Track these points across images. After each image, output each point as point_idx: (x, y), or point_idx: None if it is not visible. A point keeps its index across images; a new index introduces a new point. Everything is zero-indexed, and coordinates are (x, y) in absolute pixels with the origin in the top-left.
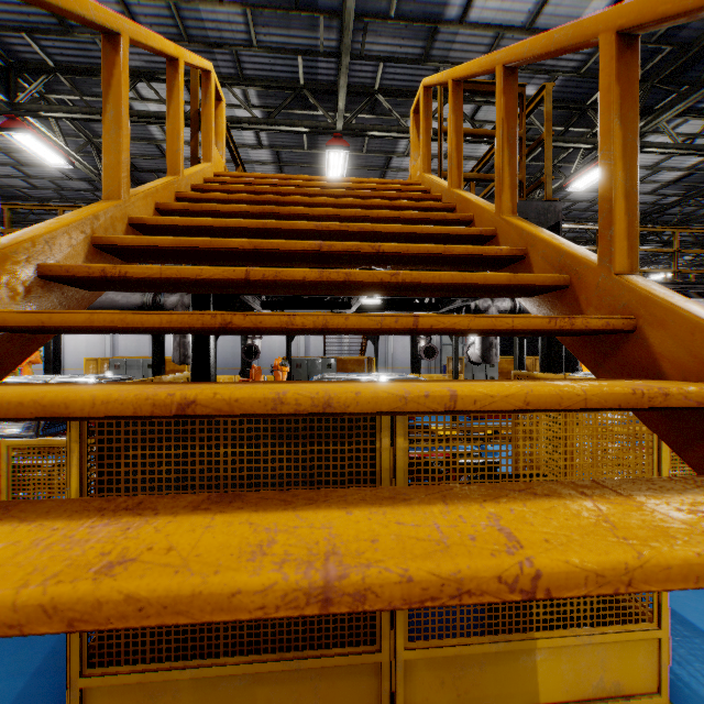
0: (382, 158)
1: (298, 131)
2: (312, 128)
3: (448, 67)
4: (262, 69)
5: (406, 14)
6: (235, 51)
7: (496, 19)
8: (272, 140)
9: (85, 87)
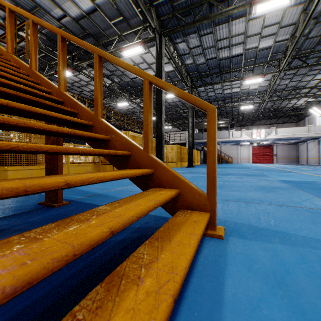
0: None
1: None
2: None
3: None
4: None
5: None
6: None
7: None
8: None
9: None
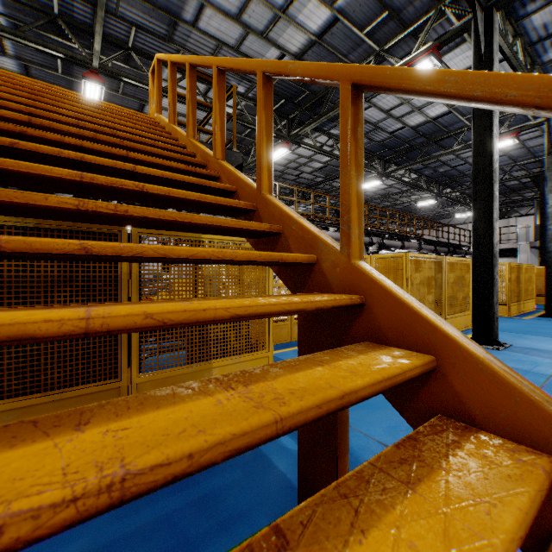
0: (136, 103)
1: (52, 54)
2: (68, 56)
3: (186, 52)
4: None
5: (153, 1)
6: None
7: (217, 34)
8: (20, 52)
9: None
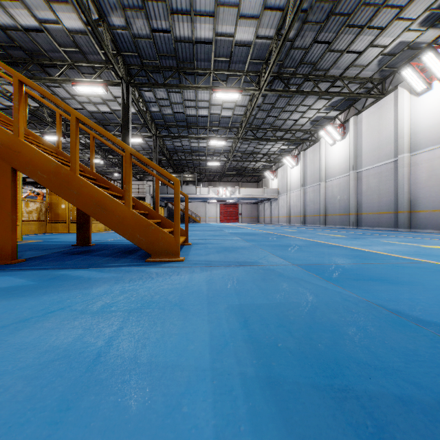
0: None
1: None
2: None
3: None
4: None
5: None
6: None
7: None
8: None
9: None
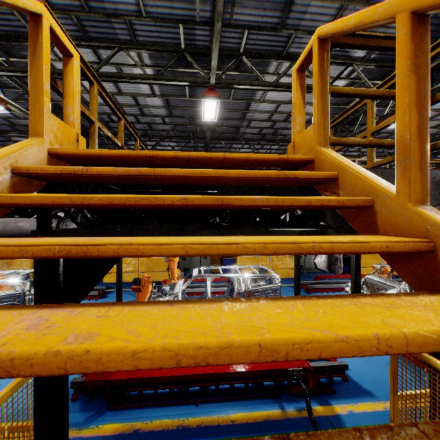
0: (243, 104)
1: (180, 85)
2: (191, 82)
3: (298, 34)
4: (151, 36)
5: None
6: (129, 20)
7: None
8: (162, 90)
9: (15, 51)
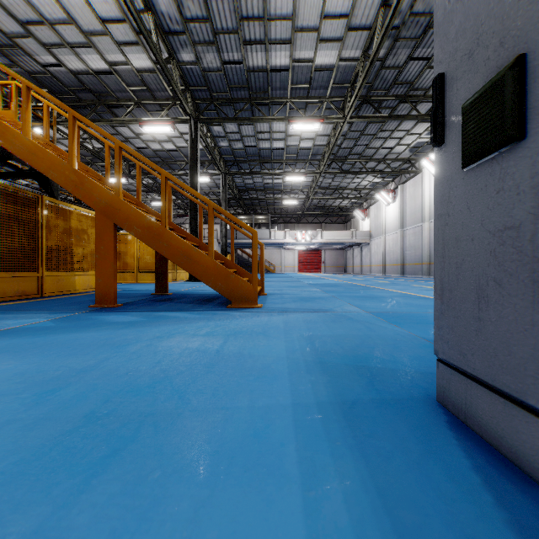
0: None
1: None
2: None
3: None
4: None
5: None
6: None
7: None
8: None
9: None
